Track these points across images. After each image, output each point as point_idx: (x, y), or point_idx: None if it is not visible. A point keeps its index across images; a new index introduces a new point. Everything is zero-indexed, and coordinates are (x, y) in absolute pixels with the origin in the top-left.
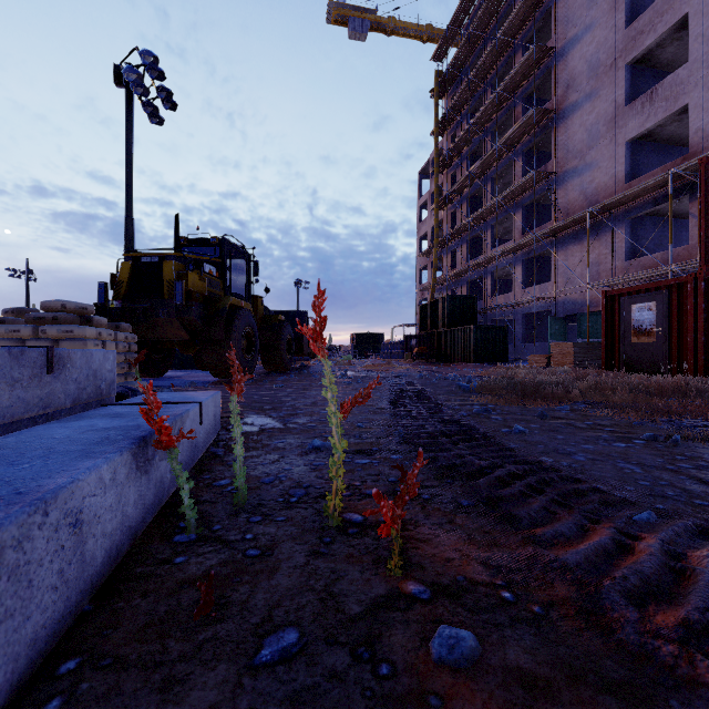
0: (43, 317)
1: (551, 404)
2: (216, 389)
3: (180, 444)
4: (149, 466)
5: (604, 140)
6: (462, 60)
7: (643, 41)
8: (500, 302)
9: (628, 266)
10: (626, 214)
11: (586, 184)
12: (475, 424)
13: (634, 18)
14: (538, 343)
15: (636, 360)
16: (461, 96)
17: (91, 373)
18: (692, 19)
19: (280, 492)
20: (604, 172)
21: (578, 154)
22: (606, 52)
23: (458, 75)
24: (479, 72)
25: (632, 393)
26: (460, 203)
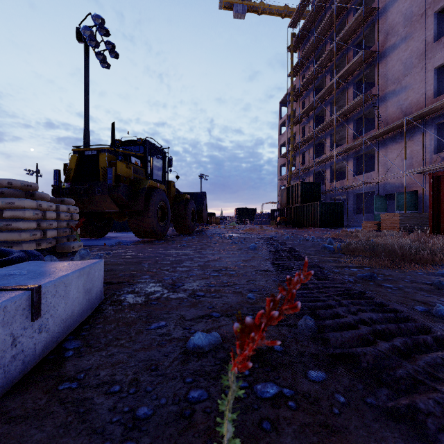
0: None
1: (428, 268)
2: (134, 248)
3: None
4: None
5: (416, 68)
6: (309, 24)
7: None
8: (336, 186)
9: (436, 158)
10: (434, 120)
11: (402, 101)
12: (392, 305)
13: None
14: (365, 214)
15: None
16: (309, 49)
17: None
18: None
19: None
20: (416, 91)
21: (396, 80)
22: (418, 6)
23: (306, 35)
24: (321, 31)
25: None
26: (308, 120)
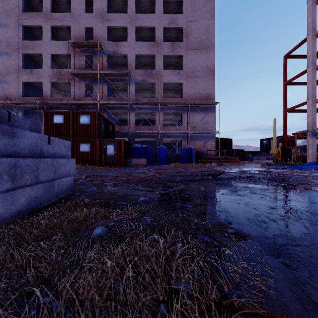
0: None
1: None
2: None
3: None
4: None
5: (13, 75)
6: None
7: (29, 50)
8: None
9: None
10: (22, 108)
11: (5, 89)
12: None
13: (25, 38)
14: None
15: None
16: None
17: None
18: (44, 57)
19: None
20: (13, 88)
21: (1, 74)
22: (14, 42)
23: None
24: None
25: None
26: None
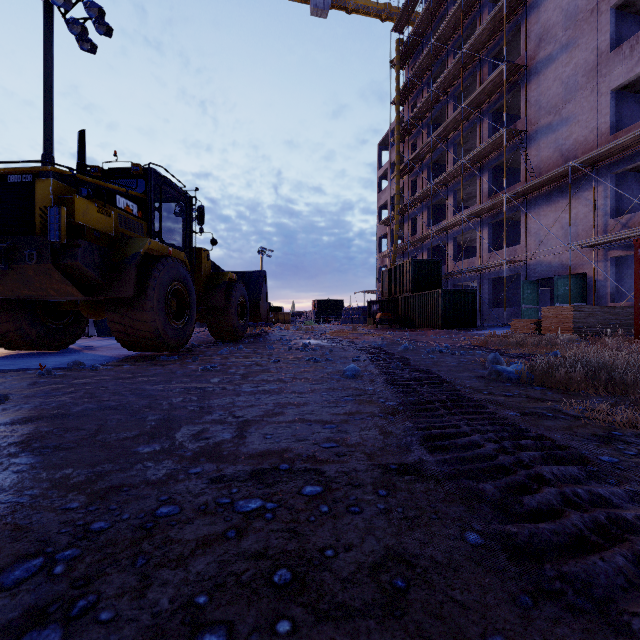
0: None
1: None
2: (94, 377)
3: None
4: None
5: (583, 91)
6: (423, 27)
7: None
8: (463, 267)
9: (613, 224)
10: (611, 168)
11: (562, 140)
12: None
13: None
14: (506, 309)
15: None
16: (423, 63)
17: None
18: None
19: None
20: (583, 125)
21: (553, 109)
22: None
23: (418, 44)
24: (442, 36)
25: None
26: (421, 170)
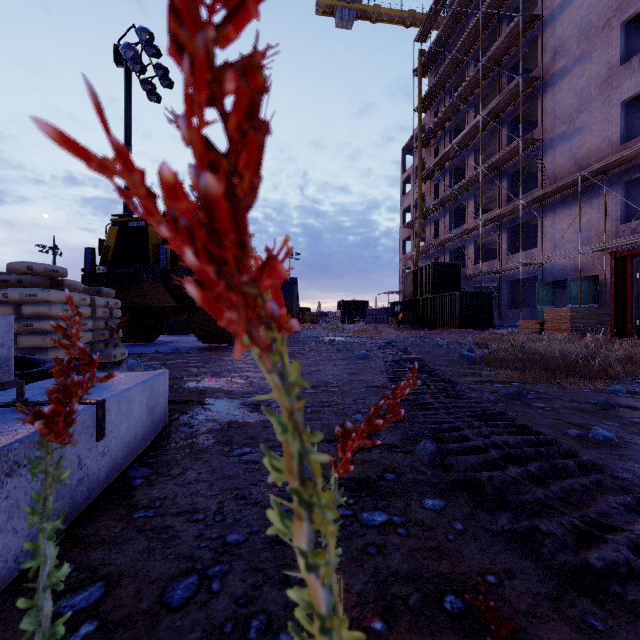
0: (8, 280)
1: (597, 384)
2: (198, 357)
3: None
4: None
5: (596, 102)
6: (445, 38)
7: None
8: (483, 270)
9: (623, 229)
10: (621, 176)
11: (576, 148)
12: (536, 427)
13: None
14: (524, 309)
15: None
16: (444, 73)
17: None
18: None
19: None
20: (596, 135)
21: (567, 119)
22: (598, 13)
23: (440, 53)
24: (462, 47)
25: None
26: (443, 175)
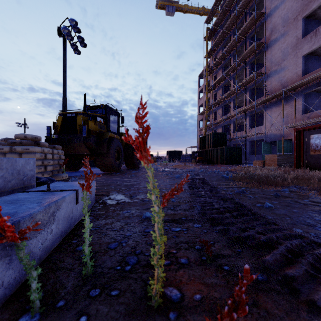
0: (15, 142)
1: (277, 188)
2: (101, 177)
3: (54, 221)
4: (10, 250)
5: (290, 55)
6: (219, 22)
7: (311, 6)
8: (238, 136)
9: (303, 117)
10: (302, 91)
11: (281, 77)
12: (242, 202)
13: None
14: (257, 155)
15: (313, 163)
16: (219, 39)
17: (15, 172)
18: None
19: (119, 259)
20: (290, 71)
21: (277, 63)
22: (292, 13)
23: (217, 29)
24: (227, 27)
25: (320, 181)
26: (218, 89)
